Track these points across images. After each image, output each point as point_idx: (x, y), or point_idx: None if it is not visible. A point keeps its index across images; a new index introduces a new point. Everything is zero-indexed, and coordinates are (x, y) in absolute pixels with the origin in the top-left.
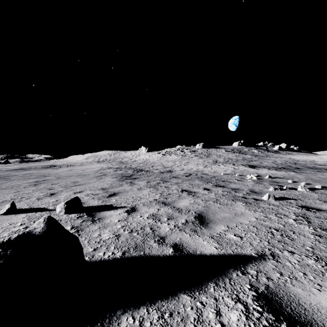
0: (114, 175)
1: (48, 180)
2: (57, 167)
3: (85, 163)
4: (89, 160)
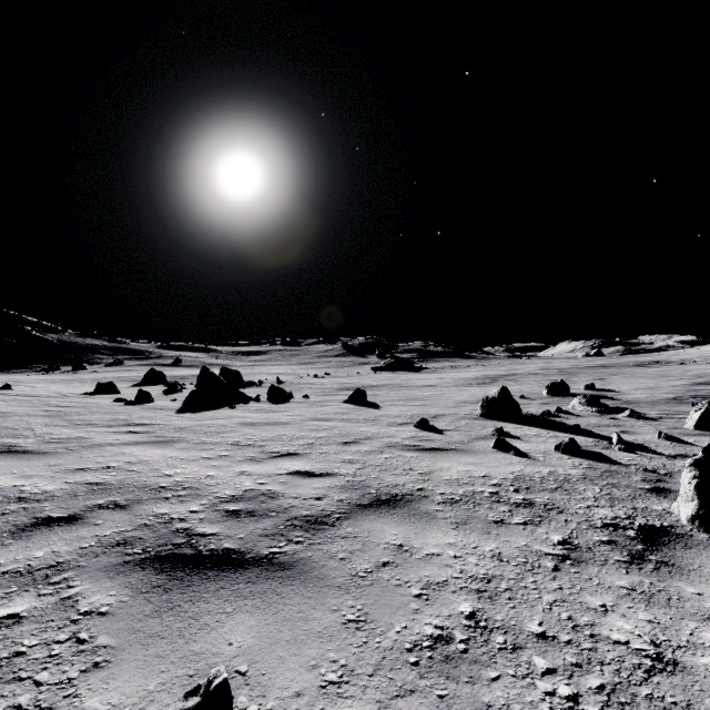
0: (707, 380)
1: (608, 378)
2: (658, 365)
3: None
4: None
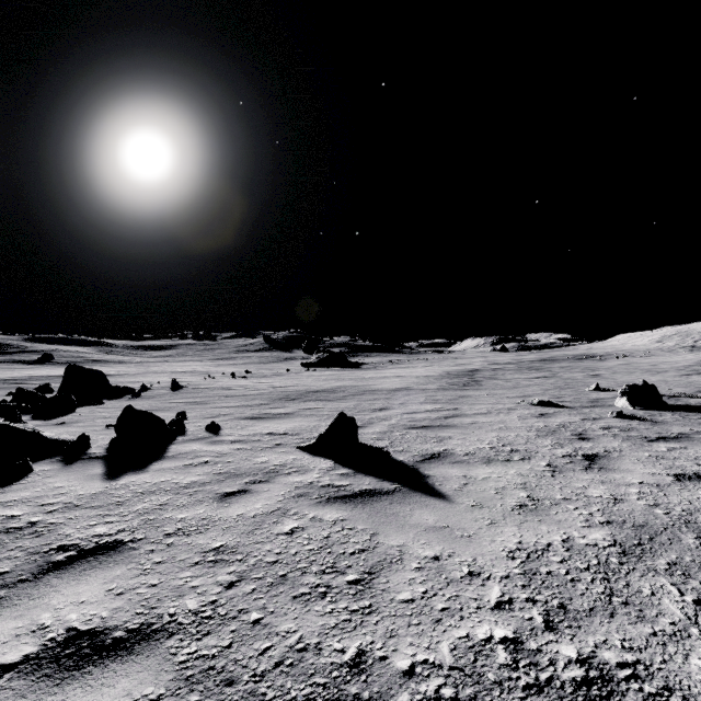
0: None
1: (601, 374)
2: (598, 358)
3: (656, 352)
4: (665, 344)
